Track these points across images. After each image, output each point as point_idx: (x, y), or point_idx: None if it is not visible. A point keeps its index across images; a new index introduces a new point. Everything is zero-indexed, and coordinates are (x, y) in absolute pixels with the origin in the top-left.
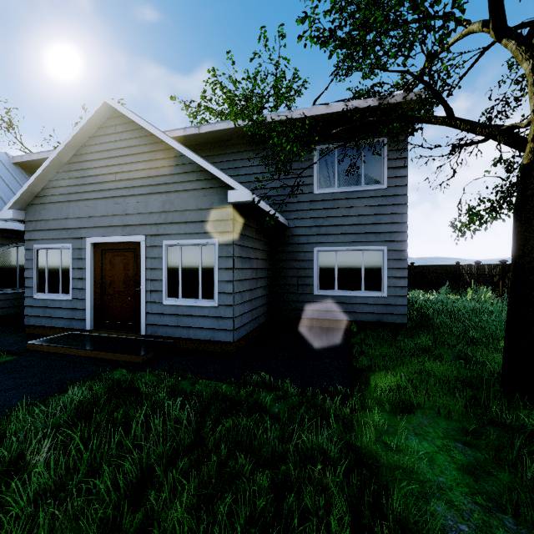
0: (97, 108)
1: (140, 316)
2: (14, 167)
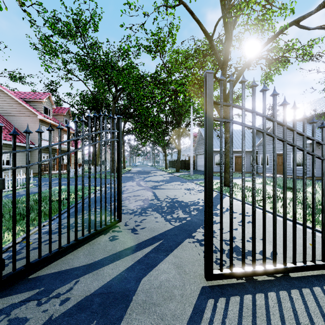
0: None
1: None
2: (251, 133)
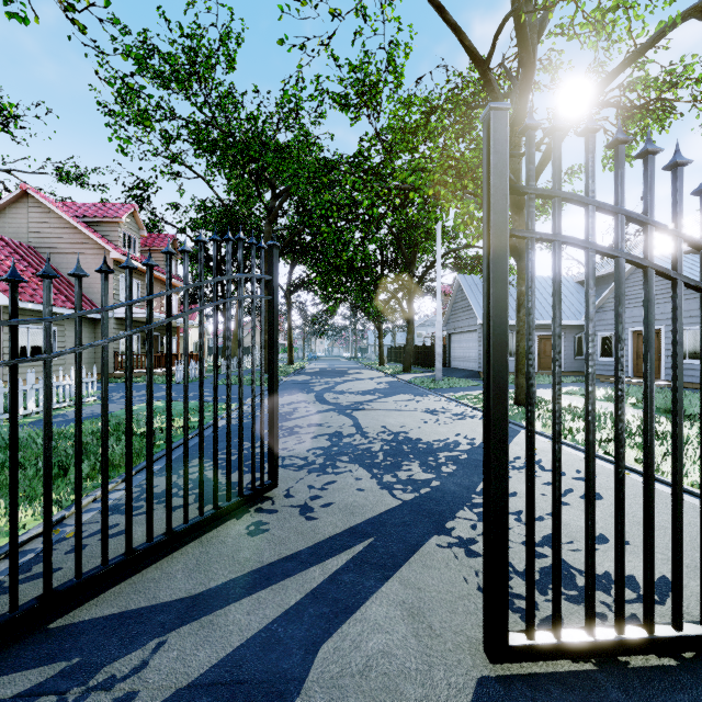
0: None
1: (661, 370)
2: (576, 285)
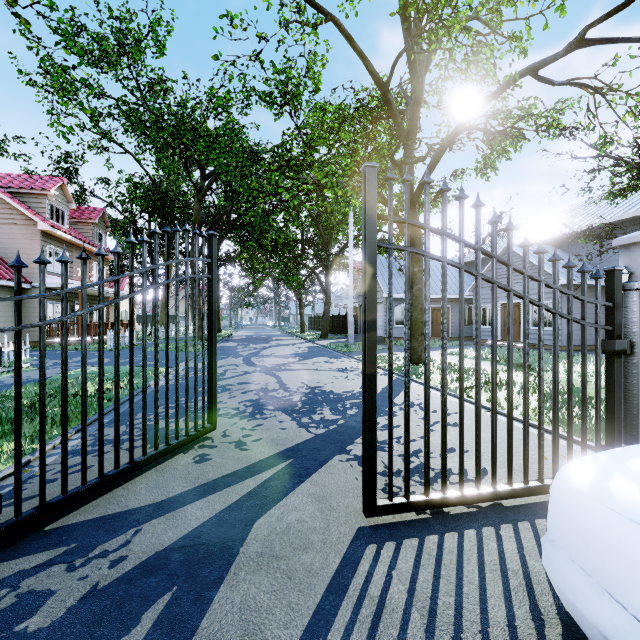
0: (502, 249)
1: (520, 335)
2: None
